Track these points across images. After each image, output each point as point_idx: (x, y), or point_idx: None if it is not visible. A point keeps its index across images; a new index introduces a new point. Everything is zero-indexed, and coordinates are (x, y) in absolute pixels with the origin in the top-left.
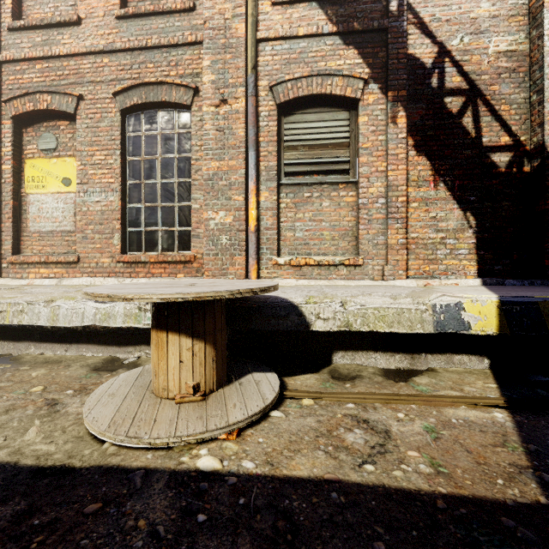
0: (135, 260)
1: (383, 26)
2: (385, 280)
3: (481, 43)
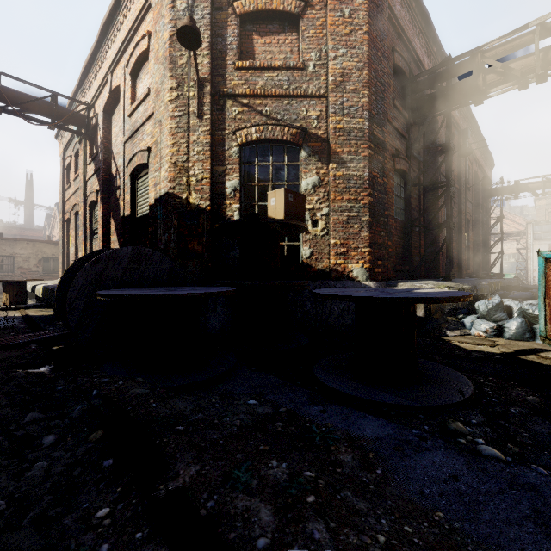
0: None
1: (99, 167)
2: None
3: None
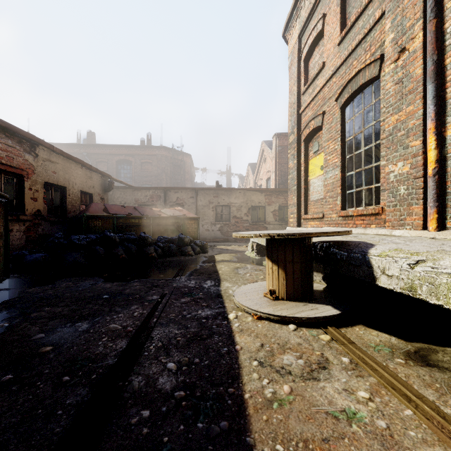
0: (346, 214)
1: None
2: None
3: None
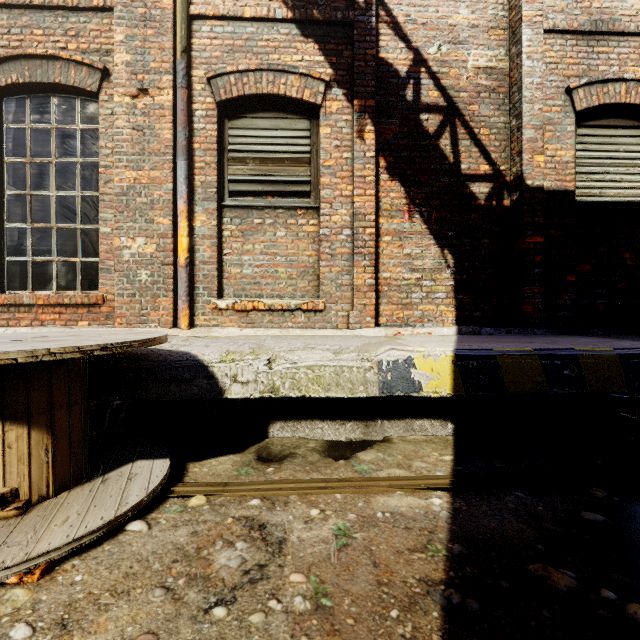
0: (15, 302)
1: (349, 19)
2: (351, 328)
3: (460, 55)
